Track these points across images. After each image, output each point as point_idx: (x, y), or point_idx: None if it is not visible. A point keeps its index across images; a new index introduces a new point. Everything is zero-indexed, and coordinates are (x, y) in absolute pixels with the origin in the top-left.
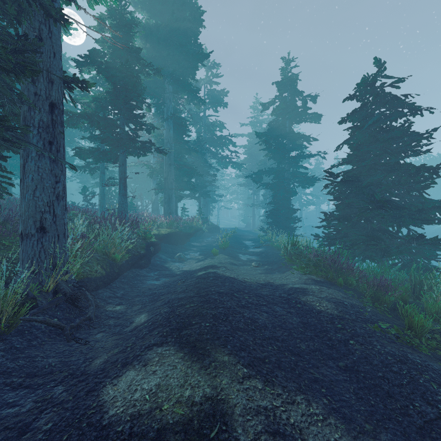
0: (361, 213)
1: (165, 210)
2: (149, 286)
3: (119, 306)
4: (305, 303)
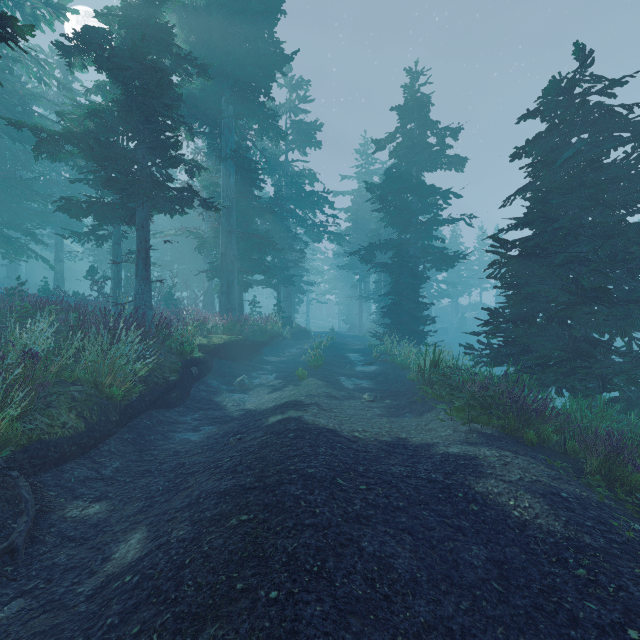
0: (561, 310)
1: (221, 305)
2: (176, 447)
3: (97, 506)
4: (486, 500)
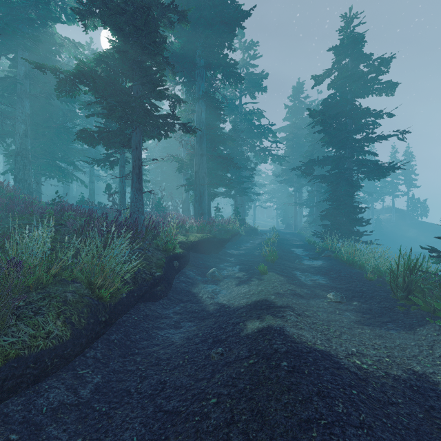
0: None
1: (195, 210)
2: (158, 351)
3: None
4: None
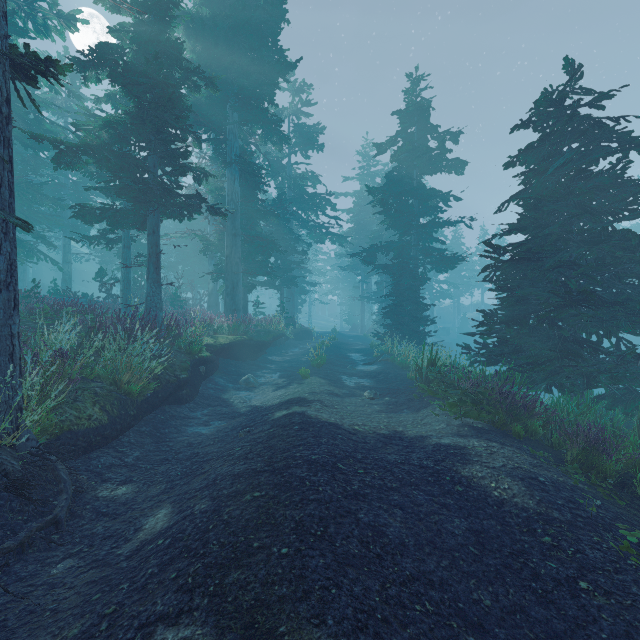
0: (548, 312)
1: (226, 306)
2: (189, 439)
3: (124, 488)
4: (470, 482)
